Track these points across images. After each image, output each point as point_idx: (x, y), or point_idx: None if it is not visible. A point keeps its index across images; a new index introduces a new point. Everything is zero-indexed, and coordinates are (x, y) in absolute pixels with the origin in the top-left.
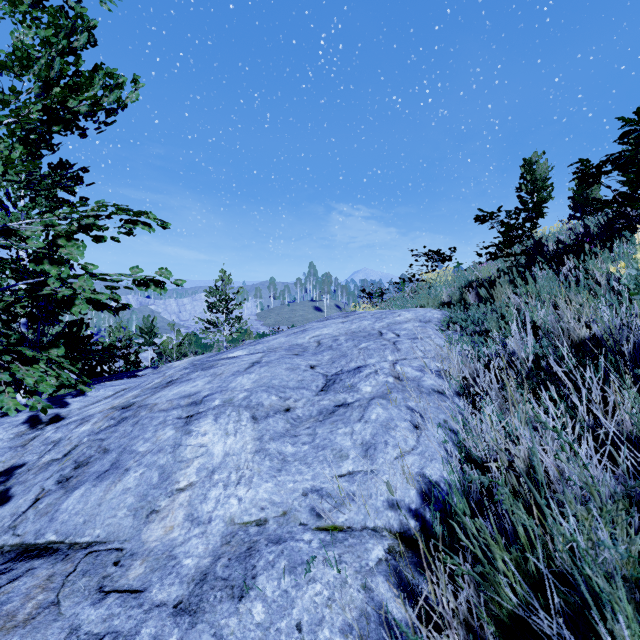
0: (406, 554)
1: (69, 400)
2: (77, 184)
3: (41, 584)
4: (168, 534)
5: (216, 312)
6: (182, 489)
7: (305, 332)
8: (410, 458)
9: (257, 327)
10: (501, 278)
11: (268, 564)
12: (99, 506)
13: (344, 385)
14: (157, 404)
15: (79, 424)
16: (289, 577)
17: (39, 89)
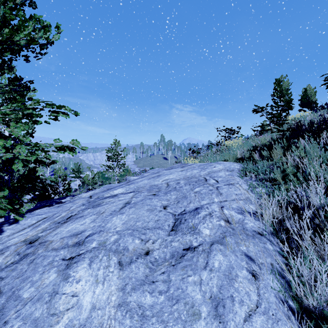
0: None
1: (4, 228)
2: (24, 90)
3: None
4: None
5: (112, 161)
6: None
7: (159, 177)
8: (257, 319)
9: (134, 168)
10: (276, 145)
11: None
12: None
13: (188, 226)
14: (52, 242)
15: None
16: None
17: None
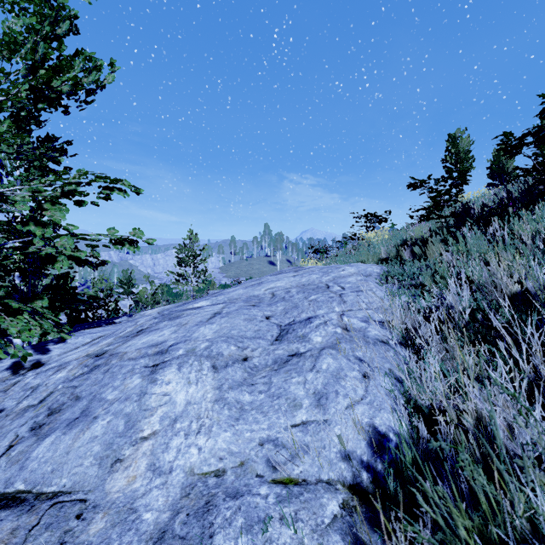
0: (360, 509)
1: (50, 347)
2: (61, 155)
3: (4, 539)
4: (130, 484)
5: (185, 266)
6: (146, 438)
7: (261, 285)
8: (360, 408)
9: (220, 279)
10: (433, 237)
11: (225, 521)
12: (67, 454)
13: (296, 335)
14: (127, 353)
15: (56, 371)
16: (246, 537)
17: (26, 70)
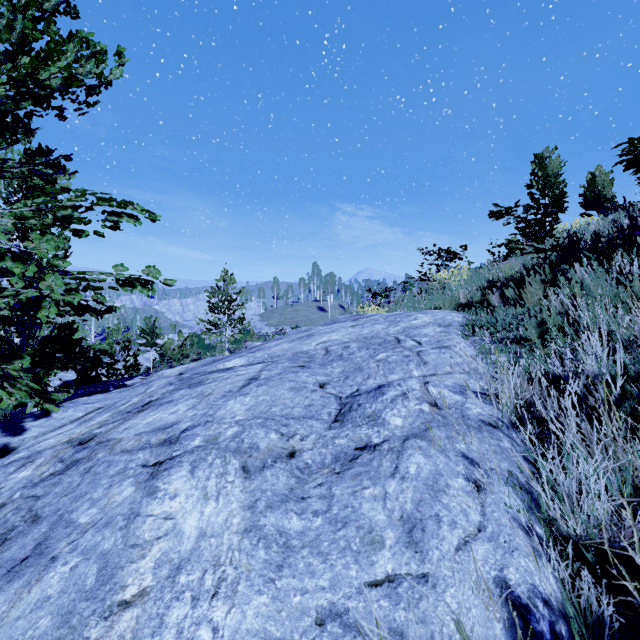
0: None
1: (27, 424)
2: (56, 172)
3: None
4: None
5: (218, 313)
6: (127, 603)
7: (311, 337)
8: (479, 548)
9: (260, 327)
10: (531, 277)
11: None
12: None
13: (364, 413)
14: (121, 440)
15: (20, 466)
16: None
17: (1, 56)
